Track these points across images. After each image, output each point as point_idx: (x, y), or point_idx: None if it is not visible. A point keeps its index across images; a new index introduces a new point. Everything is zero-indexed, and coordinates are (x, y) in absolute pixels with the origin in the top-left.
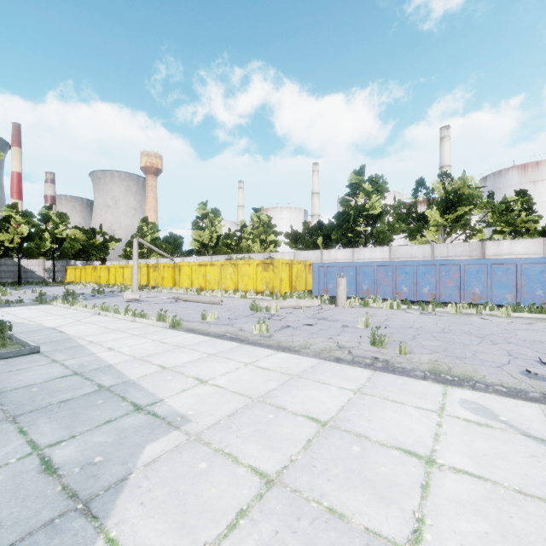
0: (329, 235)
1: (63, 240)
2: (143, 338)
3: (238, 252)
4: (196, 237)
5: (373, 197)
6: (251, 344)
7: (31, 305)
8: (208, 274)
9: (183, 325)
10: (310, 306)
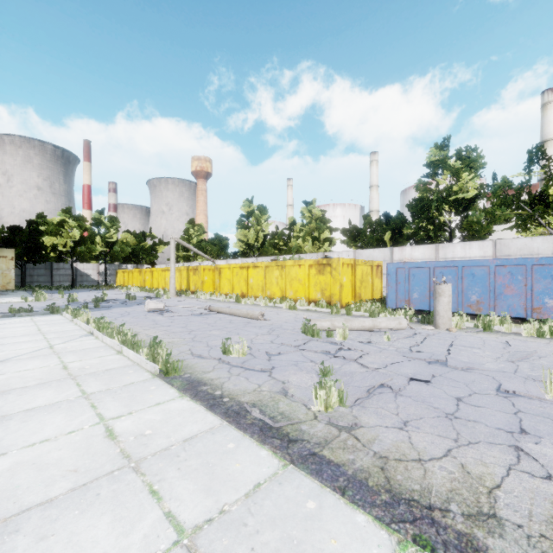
0: (399, 230)
1: (114, 243)
2: (88, 409)
3: (286, 252)
4: (241, 237)
5: (463, 176)
6: (308, 465)
7: (40, 315)
8: (251, 278)
9: (188, 367)
10: (394, 328)
